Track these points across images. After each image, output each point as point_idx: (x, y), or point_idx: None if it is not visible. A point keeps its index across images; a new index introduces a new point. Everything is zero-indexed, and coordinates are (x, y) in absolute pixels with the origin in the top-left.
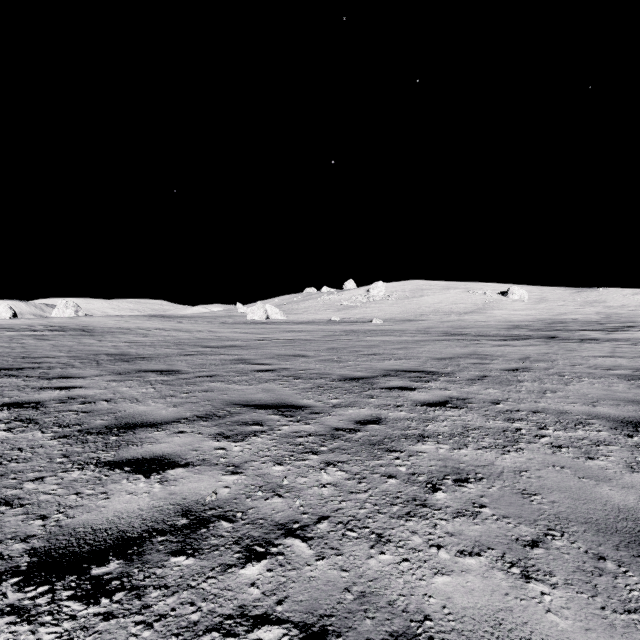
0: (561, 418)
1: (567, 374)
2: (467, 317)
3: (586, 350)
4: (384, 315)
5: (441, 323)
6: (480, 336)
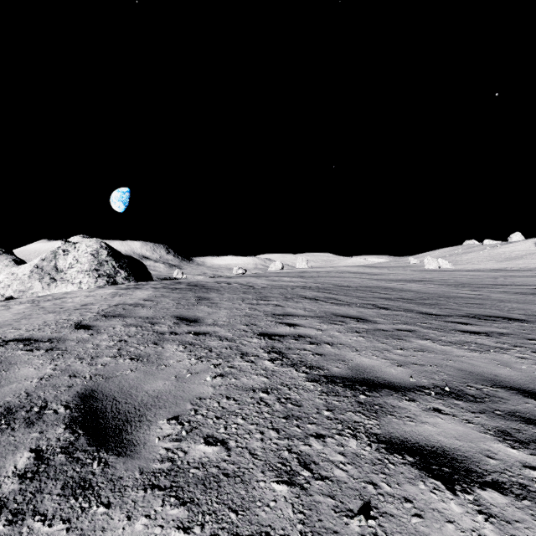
0: None
1: None
2: None
3: None
4: None
5: None
6: None
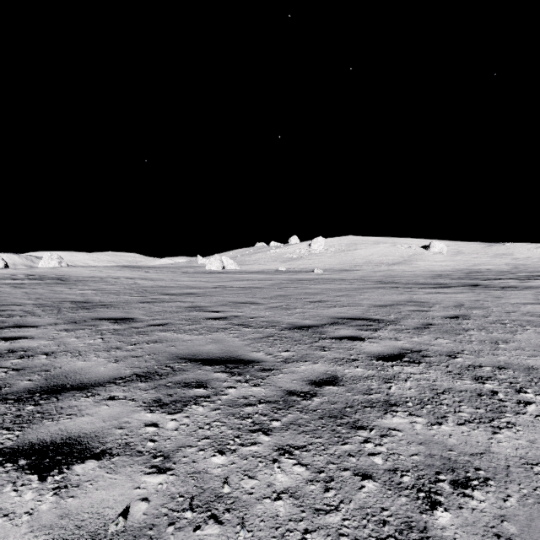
0: (532, 376)
1: (507, 322)
2: (395, 267)
3: (512, 297)
4: (324, 266)
5: (373, 272)
6: (411, 284)
